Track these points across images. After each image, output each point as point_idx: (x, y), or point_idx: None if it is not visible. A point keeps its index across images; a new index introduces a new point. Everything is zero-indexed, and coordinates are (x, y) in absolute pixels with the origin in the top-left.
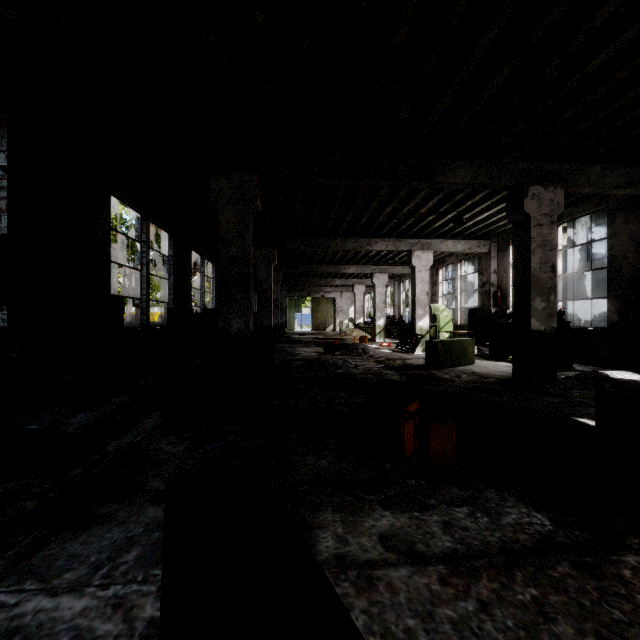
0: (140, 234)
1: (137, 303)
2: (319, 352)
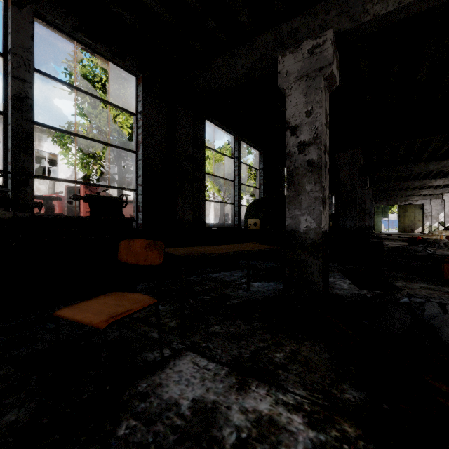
0: None
1: None
2: (403, 244)
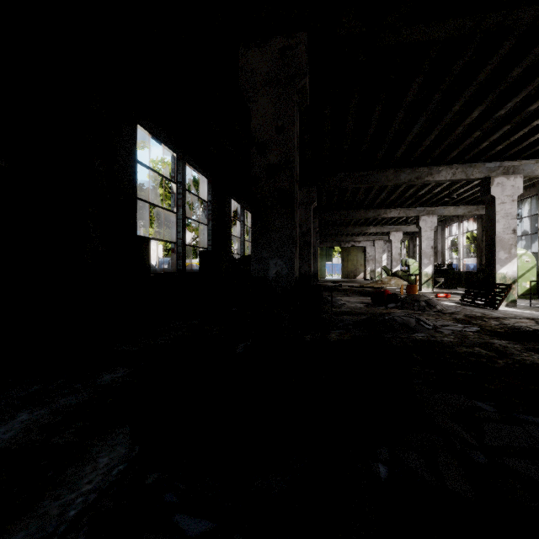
0: (176, 174)
1: (173, 247)
2: (365, 303)
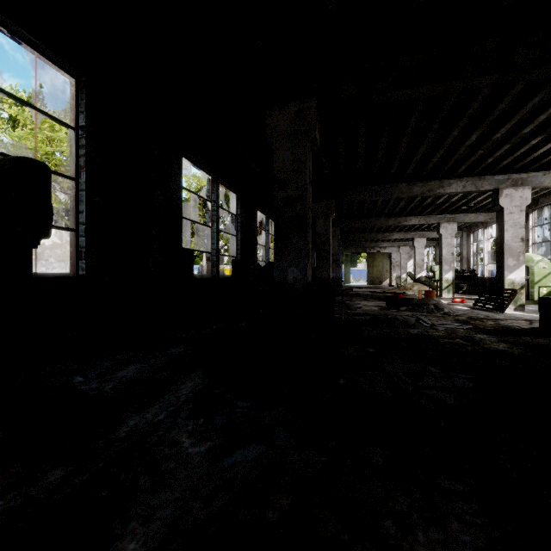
0: (211, 194)
1: (208, 257)
2: (380, 306)
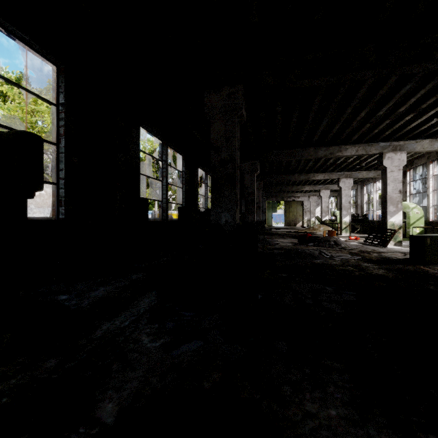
0: (162, 155)
1: (160, 204)
2: (294, 243)
